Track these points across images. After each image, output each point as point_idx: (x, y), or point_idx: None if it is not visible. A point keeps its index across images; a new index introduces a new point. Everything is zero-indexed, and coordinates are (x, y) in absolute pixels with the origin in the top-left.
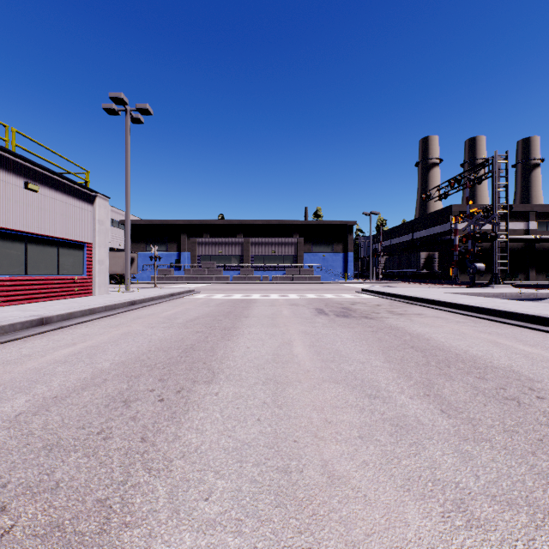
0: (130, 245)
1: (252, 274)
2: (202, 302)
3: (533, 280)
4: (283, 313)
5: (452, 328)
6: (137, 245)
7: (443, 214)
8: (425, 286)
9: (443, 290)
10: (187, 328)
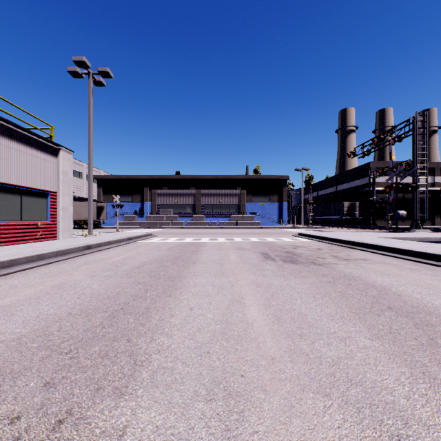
0: (102, 196)
1: (203, 220)
2: (155, 246)
3: (438, 225)
4: (230, 258)
5: (412, 277)
6: (108, 196)
7: (363, 169)
8: (349, 230)
9: (371, 234)
10: (129, 278)
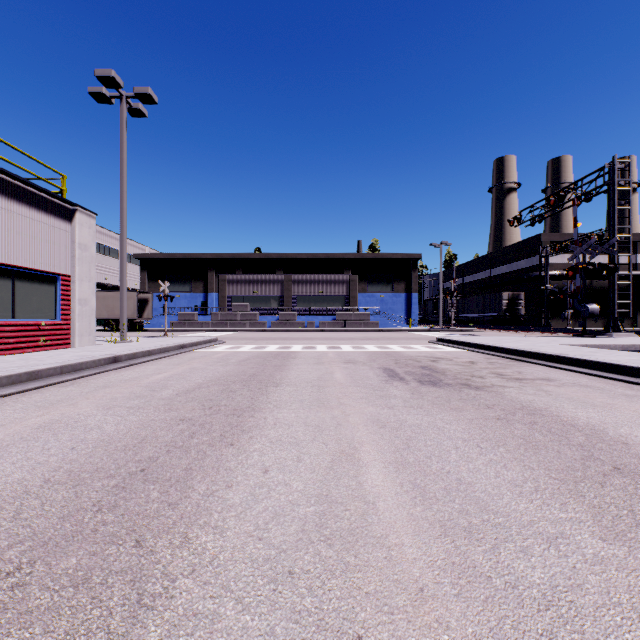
0: (147, 284)
1: (294, 319)
2: (219, 357)
3: None
4: (335, 377)
5: (635, 410)
6: (155, 284)
7: (530, 244)
8: (511, 333)
9: (547, 340)
10: (168, 411)
